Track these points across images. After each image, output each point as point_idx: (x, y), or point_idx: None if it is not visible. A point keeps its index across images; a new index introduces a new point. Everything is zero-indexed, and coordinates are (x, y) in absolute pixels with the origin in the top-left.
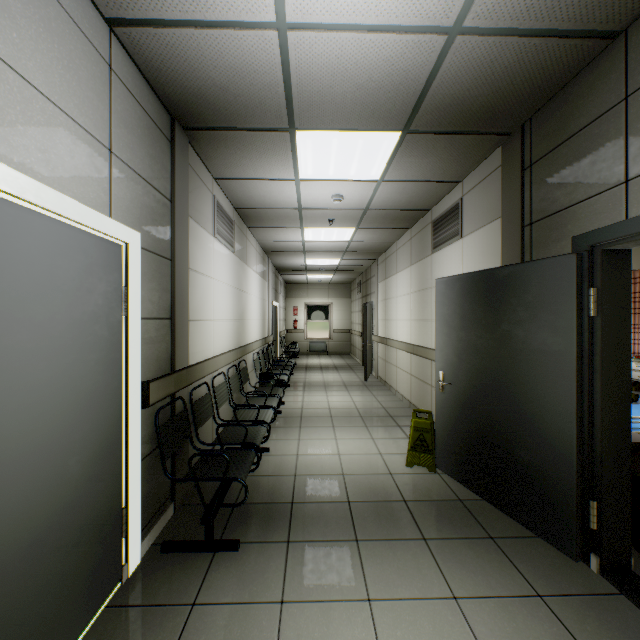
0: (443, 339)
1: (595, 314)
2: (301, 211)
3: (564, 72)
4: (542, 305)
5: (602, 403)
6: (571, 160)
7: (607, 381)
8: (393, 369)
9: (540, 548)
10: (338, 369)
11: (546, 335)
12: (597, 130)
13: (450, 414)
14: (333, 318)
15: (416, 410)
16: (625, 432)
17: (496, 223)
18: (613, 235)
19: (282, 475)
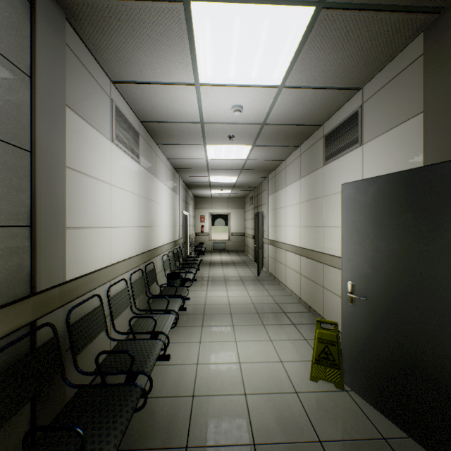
0: (352, 247)
1: None
2: (203, 126)
3: None
4: None
5: None
6: None
7: None
8: (282, 267)
9: None
10: (235, 265)
11: None
12: None
13: (362, 330)
14: (231, 224)
15: (320, 320)
16: None
17: (413, 121)
18: None
19: (179, 396)
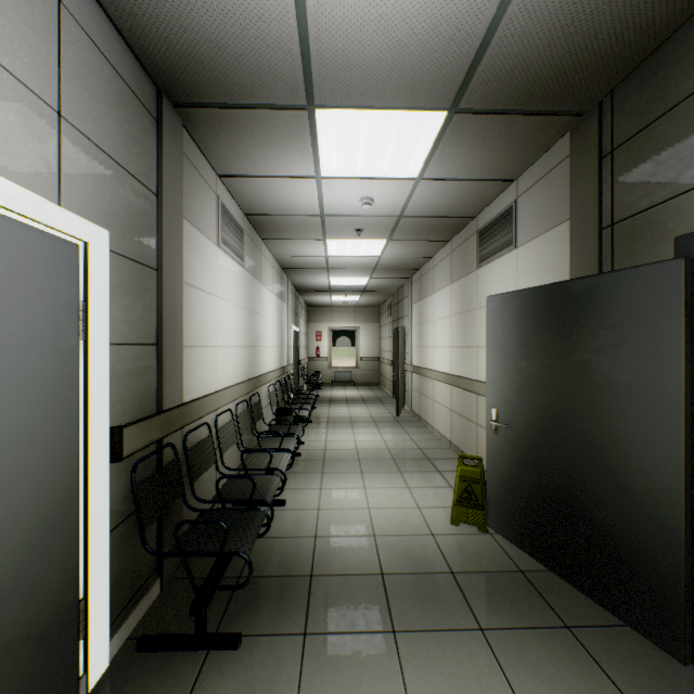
0: (497, 370)
1: None
2: (324, 219)
3: (667, 20)
4: (634, 327)
5: None
6: (673, 138)
7: None
8: (429, 403)
9: (633, 643)
10: (366, 402)
11: (640, 366)
12: None
13: (506, 462)
14: (360, 345)
15: (462, 456)
16: None
17: (563, 227)
18: None
19: (299, 537)
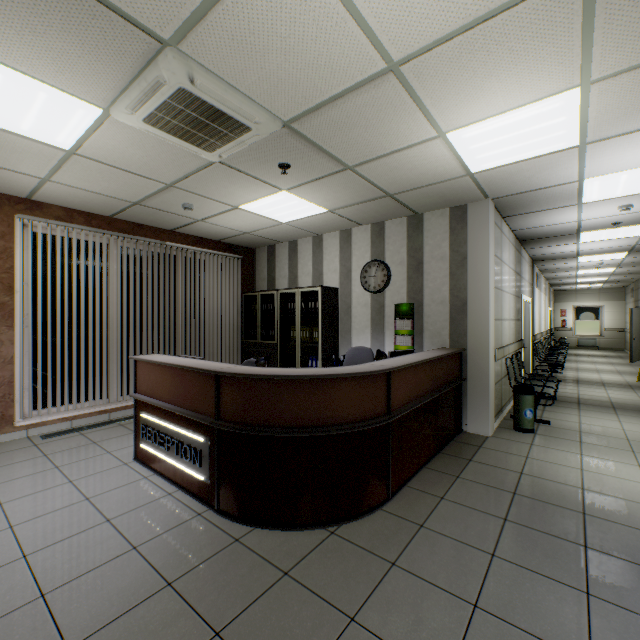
0: None
1: None
2: (577, 267)
3: None
4: None
5: None
6: None
7: None
8: None
9: None
10: (606, 357)
11: None
12: None
13: None
14: (603, 318)
15: None
16: None
17: None
18: None
19: (570, 377)
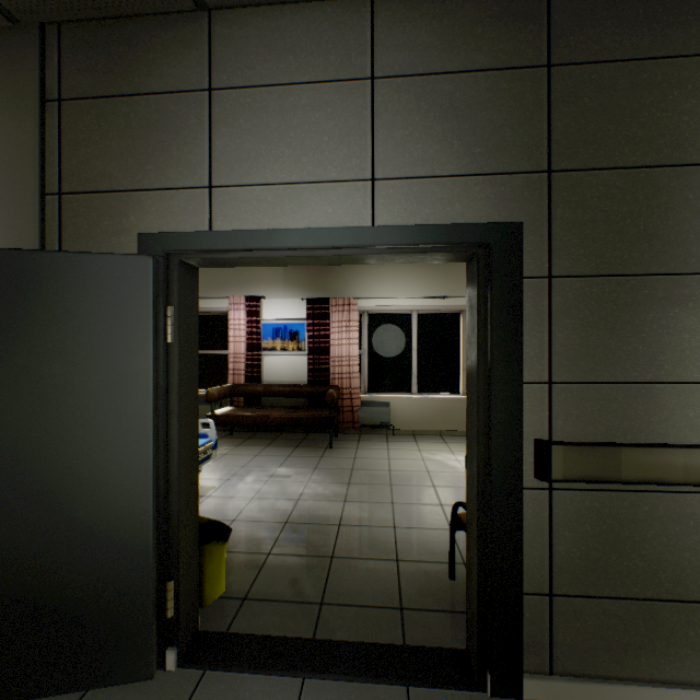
0: None
1: (174, 340)
2: None
3: None
4: (101, 324)
5: (181, 451)
6: (137, 127)
7: (185, 423)
8: None
9: None
10: None
11: (108, 371)
12: (175, 107)
13: None
14: None
15: None
16: (196, 477)
17: None
18: (198, 245)
19: None
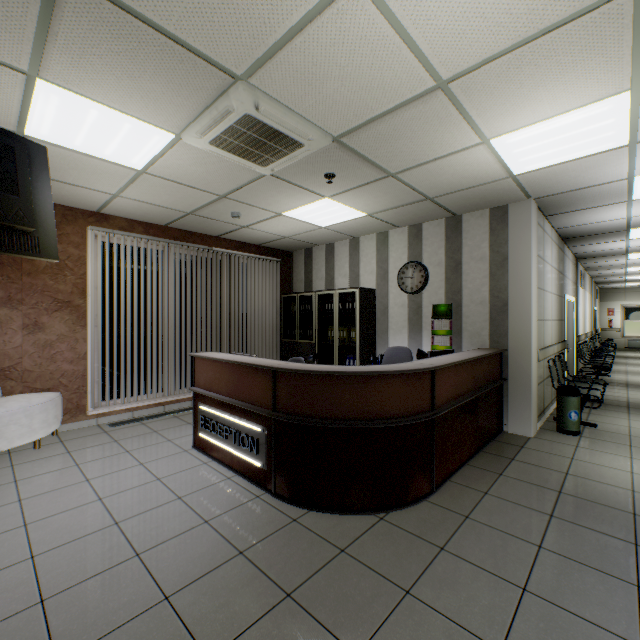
0: None
1: None
2: (626, 264)
3: None
4: None
5: None
6: None
7: None
8: None
9: None
10: None
11: None
12: None
13: None
14: None
15: None
16: None
17: None
18: None
19: (619, 380)
